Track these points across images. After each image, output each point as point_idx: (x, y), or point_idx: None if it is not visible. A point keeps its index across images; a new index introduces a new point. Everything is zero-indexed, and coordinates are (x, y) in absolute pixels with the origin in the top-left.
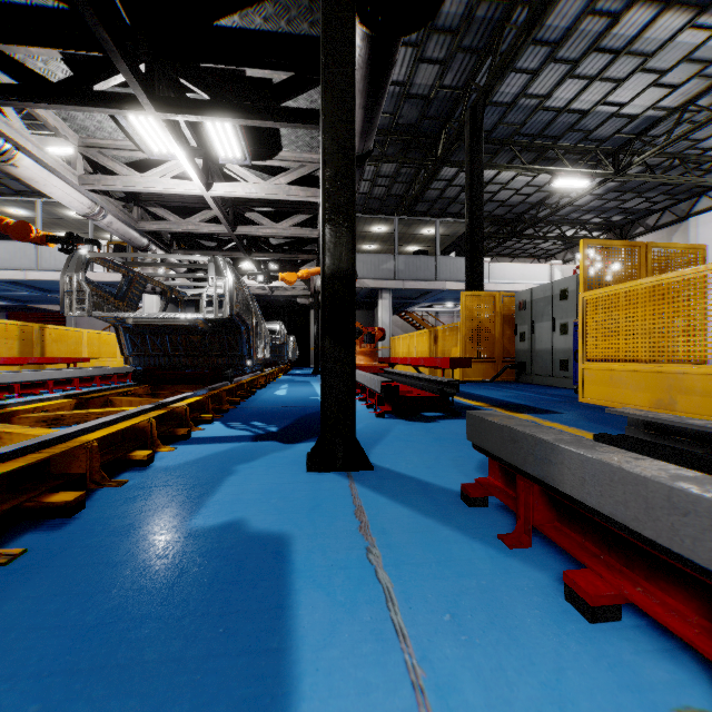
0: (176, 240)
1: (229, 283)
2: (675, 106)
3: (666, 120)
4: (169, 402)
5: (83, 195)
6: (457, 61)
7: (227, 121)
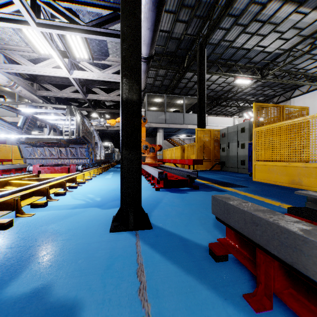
0: (58, 102)
1: (78, 120)
2: (287, 48)
3: (283, 55)
4: (36, 185)
5: (4, 75)
6: (193, 22)
7: (77, 35)
